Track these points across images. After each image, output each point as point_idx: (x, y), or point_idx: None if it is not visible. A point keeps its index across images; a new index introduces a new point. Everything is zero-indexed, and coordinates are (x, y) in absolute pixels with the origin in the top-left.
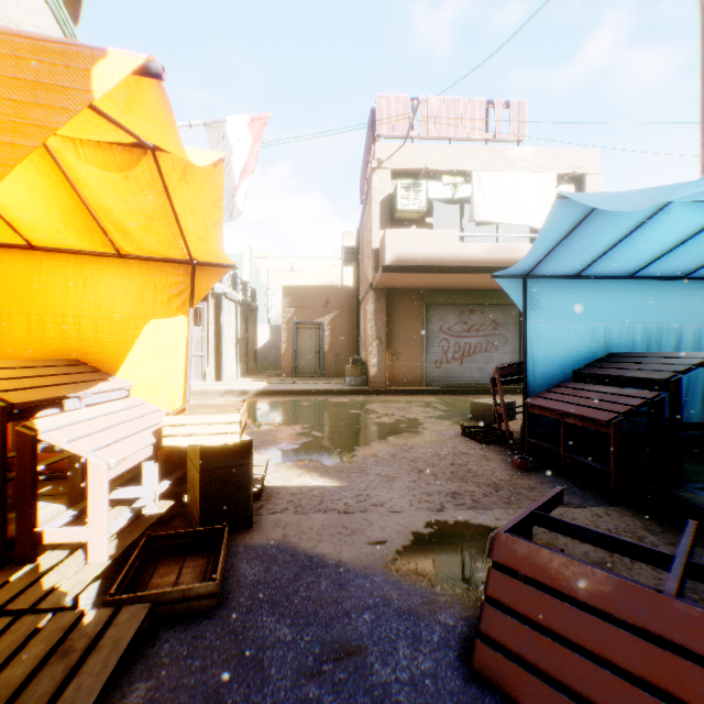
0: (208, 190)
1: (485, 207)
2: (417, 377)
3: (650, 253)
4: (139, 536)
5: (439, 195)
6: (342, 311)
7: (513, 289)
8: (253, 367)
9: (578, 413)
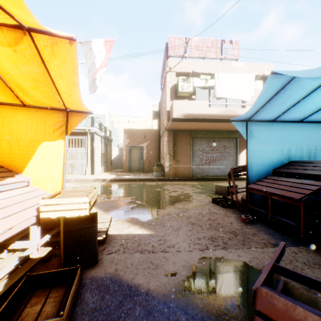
0: (68, 62)
1: (221, 90)
2: (188, 172)
3: (314, 108)
4: (22, 275)
5: (198, 84)
6: (152, 141)
7: (240, 127)
8: (110, 168)
9: (280, 193)
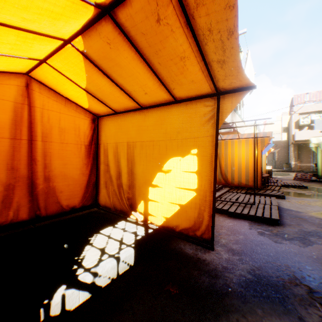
0: None
1: None
2: (308, 168)
3: None
4: None
5: (314, 118)
6: (281, 148)
7: None
8: None
9: None
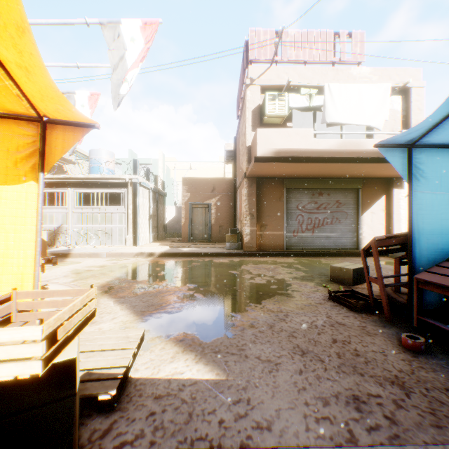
0: None
1: (335, 111)
2: (279, 243)
3: None
4: None
5: (297, 104)
6: (224, 195)
7: (396, 159)
8: (162, 235)
9: None
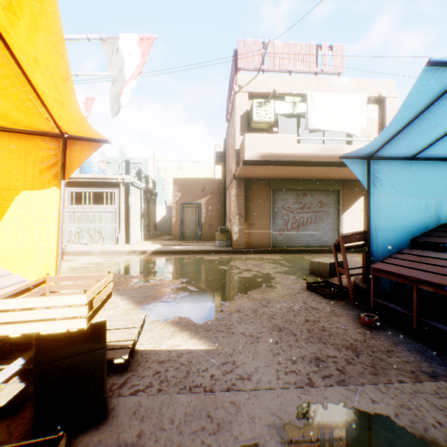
0: (44, 28)
1: (316, 118)
2: (266, 241)
3: None
4: None
5: (283, 111)
6: (214, 195)
7: (358, 169)
8: (153, 234)
9: (437, 281)
